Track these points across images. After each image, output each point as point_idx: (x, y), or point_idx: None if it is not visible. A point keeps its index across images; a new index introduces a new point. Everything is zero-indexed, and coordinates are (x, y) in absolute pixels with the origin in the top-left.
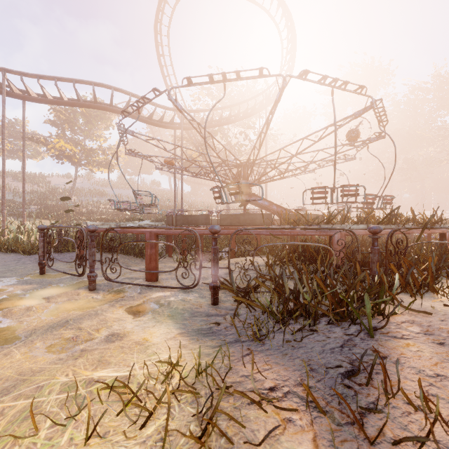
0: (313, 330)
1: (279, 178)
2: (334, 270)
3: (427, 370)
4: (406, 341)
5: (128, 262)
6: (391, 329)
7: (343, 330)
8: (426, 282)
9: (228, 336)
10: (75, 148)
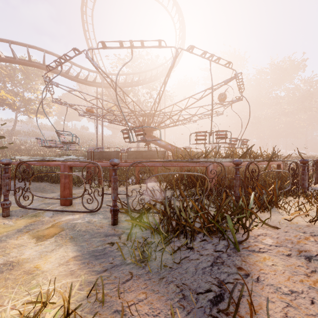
0: (189, 247)
1: (173, 125)
2: (208, 193)
3: (283, 287)
4: (263, 254)
5: (53, 189)
6: (251, 243)
7: (214, 246)
8: (272, 200)
9: (116, 258)
10: (15, 98)
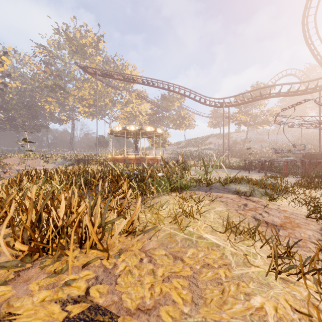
0: None
1: None
2: None
3: None
4: None
5: None
6: None
7: None
8: None
9: None
10: (247, 117)
